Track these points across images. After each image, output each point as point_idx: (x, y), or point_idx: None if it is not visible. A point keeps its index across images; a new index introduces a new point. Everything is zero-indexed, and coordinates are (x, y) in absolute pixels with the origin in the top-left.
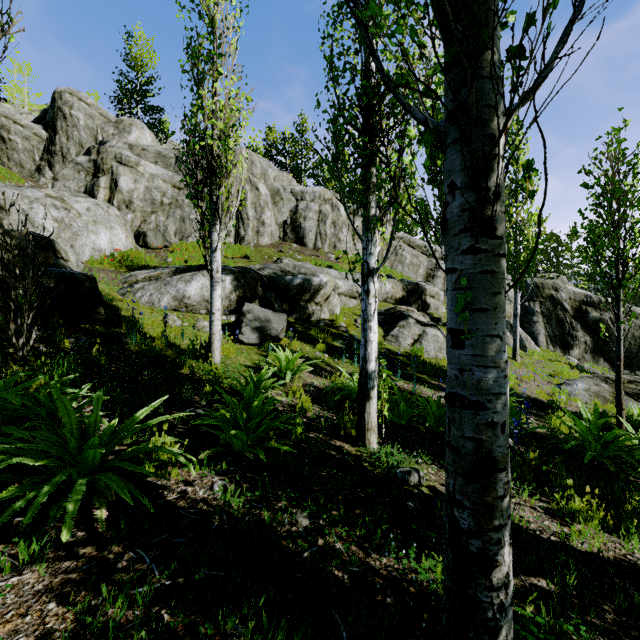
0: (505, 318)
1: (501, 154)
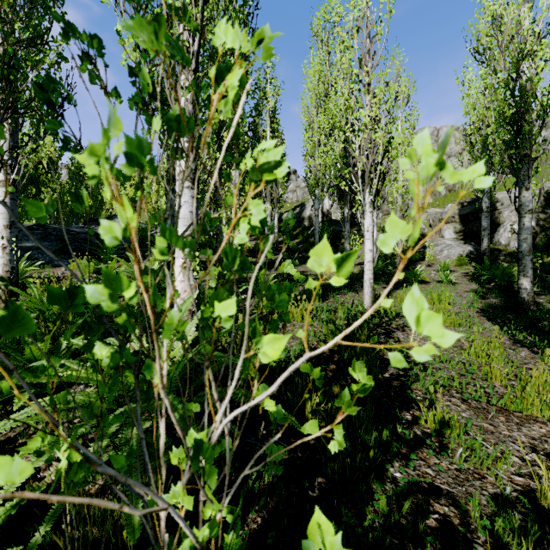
0: (523, 230)
1: (523, 196)
